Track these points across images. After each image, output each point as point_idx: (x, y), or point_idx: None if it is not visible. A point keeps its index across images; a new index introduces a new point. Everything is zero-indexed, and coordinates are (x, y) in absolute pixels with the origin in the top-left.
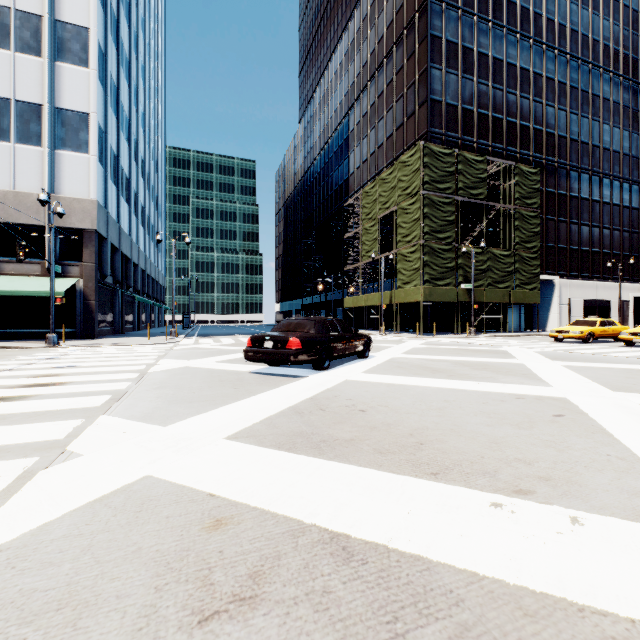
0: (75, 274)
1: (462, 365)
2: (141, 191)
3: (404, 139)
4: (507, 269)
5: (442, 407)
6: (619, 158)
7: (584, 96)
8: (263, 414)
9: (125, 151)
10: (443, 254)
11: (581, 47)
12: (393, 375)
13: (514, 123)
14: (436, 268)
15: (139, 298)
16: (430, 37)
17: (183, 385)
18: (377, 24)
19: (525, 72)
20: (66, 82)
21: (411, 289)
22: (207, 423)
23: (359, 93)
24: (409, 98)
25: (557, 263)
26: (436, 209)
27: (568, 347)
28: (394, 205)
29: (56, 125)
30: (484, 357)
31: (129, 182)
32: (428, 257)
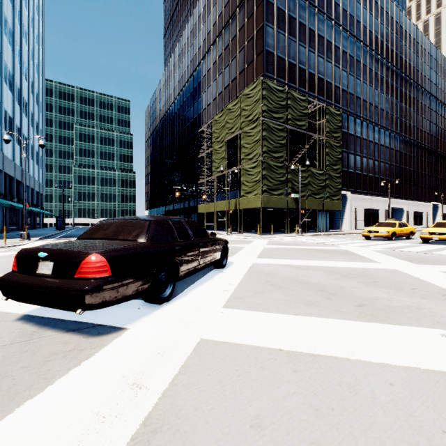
0: None
1: (341, 276)
2: (8, 102)
3: (245, 81)
4: (321, 184)
5: None
6: (383, 114)
7: (364, 68)
8: None
9: None
10: (277, 170)
11: (362, 34)
12: (277, 310)
13: (322, 79)
14: (272, 181)
15: None
16: (265, 1)
17: None
18: None
19: (329, 43)
20: None
21: (252, 197)
22: None
23: (210, 46)
24: (249, 49)
25: (349, 182)
26: (272, 133)
27: (388, 245)
28: (238, 130)
29: None
30: (343, 260)
31: None
32: (266, 171)
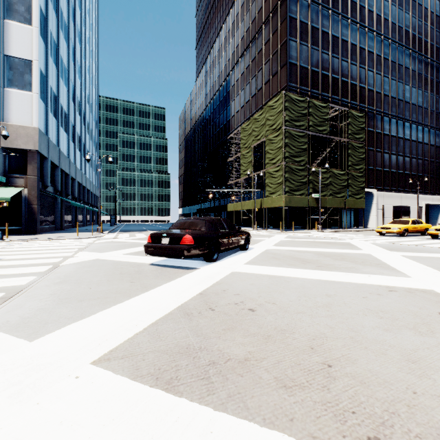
0: (21, 184)
1: (324, 256)
2: (78, 125)
3: (270, 91)
4: (343, 184)
5: (328, 303)
6: (416, 109)
7: (393, 65)
8: (149, 318)
9: (64, 93)
10: (298, 172)
11: (391, 31)
12: (271, 266)
13: (346, 82)
14: (294, 182)
15: (73, 203)
16: (289, 18)
17: (84, 279)
18: (251, 10)
19: (354, 46)
20: (13, 35)
21: (276, 197)
22: (82, 334)
23: (238, 59)
24: (274, 62)
25: (375, 180)
26: (294, 140)
27: (393, 240)
28: (263, 137)
29: (5, 68)
30: (337, 248)
31: (68, 117)
32: (288, 174)
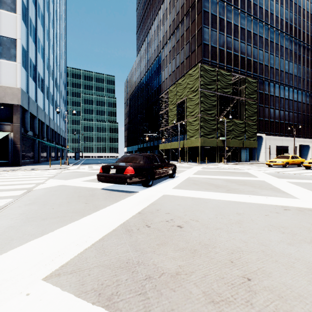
0: (8, 129)
1: (230, 182)
2: (51, 87)
3: (190, 63)
4: (241, 130)
5: (239, 221)
6: (292, 77)
7: (276, 46)
8: (97, 234)
9: (41, 64)
10: (210, 122)
11: (275, 22)
12: (193, 190)
13: (244, 57)
14: (207, 129)
15: (47, 143)
16: (203, 11)
17: (49, 201)
18: (176, 5)
19: (249, 32)
20: (2, 20)
21: (194, 140)
22: (40, 250)
23: (167, 41)
24: (192, 43)
25: (264, 128)
26: (207, 98)
27: (278, 170)
28: (185, 96)
29: None
30: (239, 176)
31: (43, 81)
32: (203, 123)
